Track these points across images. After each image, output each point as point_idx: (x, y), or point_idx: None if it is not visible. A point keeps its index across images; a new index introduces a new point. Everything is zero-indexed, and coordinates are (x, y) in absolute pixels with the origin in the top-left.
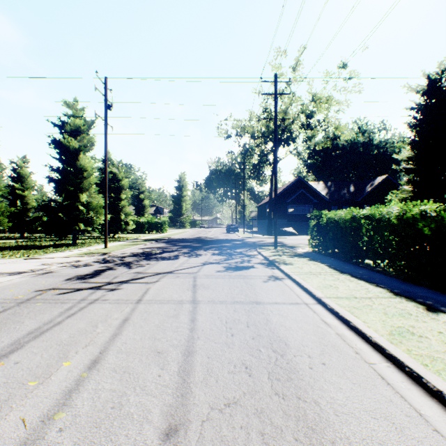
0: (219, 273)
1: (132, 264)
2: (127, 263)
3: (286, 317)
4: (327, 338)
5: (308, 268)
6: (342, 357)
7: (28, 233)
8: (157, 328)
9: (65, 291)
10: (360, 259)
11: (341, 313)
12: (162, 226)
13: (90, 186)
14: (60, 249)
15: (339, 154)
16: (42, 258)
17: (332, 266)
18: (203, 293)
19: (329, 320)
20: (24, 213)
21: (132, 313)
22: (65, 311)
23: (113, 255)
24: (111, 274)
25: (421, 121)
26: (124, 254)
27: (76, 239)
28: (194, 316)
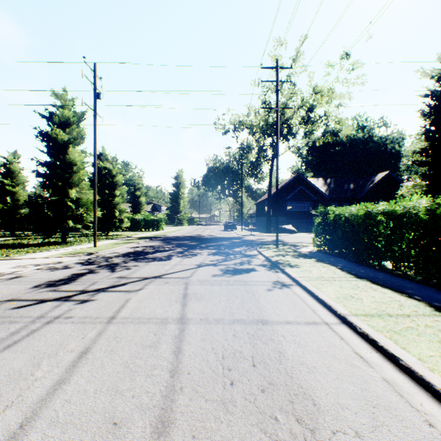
0: (216, 278)
1: (118, 266)
2: (113, 265)
3: (304, 347)
4: (374, 389)
5: (318, 272)
6: (412, 437)
7: (19, 230)
8: (123, 369)
9: (24, 304)
10: (377, 261)
11: (382, 342)
12: (158, 224)
13: (80, 181)
14: (46, 248)
15: (338, 150)
16: (20, 258)
17: (345, 269)
18: (194, 306)
19: (365, 354)
20: (15, 210)
21: (95, 341)
22: (7, 336)
23: (100, 255)
24: (89, 280)
25: (436, 109)
26: (112, 253)
27: (65, 237)
28: (180, 345)
